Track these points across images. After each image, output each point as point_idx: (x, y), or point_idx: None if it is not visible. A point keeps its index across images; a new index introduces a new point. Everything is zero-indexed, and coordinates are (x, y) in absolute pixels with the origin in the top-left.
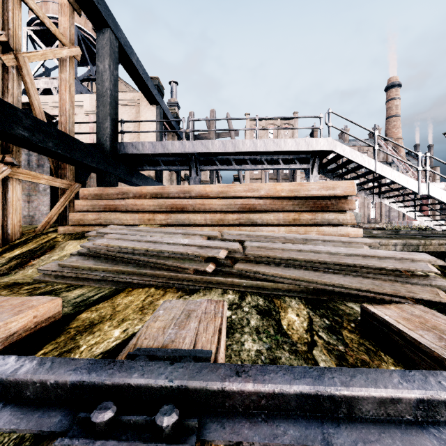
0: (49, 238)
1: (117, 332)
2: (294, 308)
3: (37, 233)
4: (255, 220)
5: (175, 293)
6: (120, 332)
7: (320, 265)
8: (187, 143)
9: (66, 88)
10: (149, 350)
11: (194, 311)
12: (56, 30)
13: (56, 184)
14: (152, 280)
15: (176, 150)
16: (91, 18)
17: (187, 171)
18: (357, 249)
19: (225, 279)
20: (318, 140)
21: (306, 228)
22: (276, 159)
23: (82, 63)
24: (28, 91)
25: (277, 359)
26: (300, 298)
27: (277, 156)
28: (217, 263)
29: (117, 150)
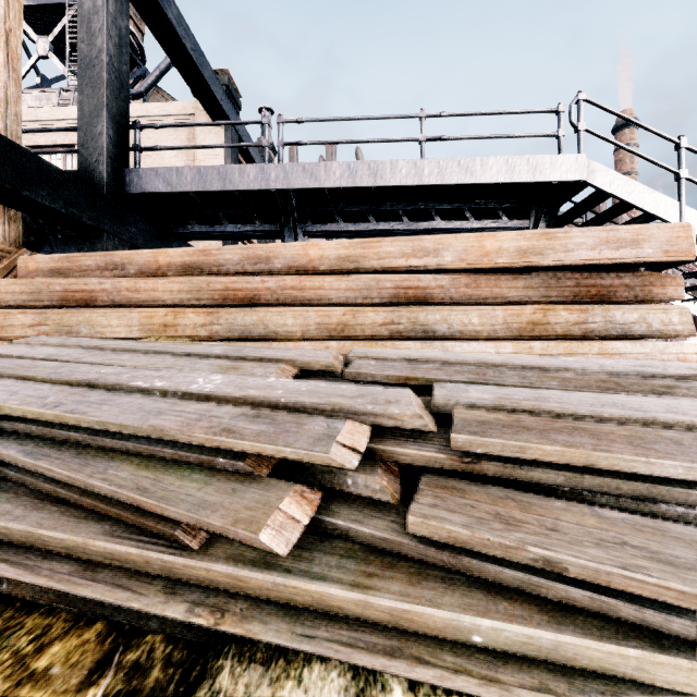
0: None
1: None
2: None
3: None
4: (431, 326)
5: None
6: None
7: None
8: (274, 168)
9: None
10: None
11: None
12: None
13: None
14: (6, 575)
15: (250, 183)
16: None
17: None
18: None
19: (363, 600)
20: (555, 159)
21: (571, 346)
22: (458, 210)
23: None
24: None
25: None
26: None
27: (460, 203)
28: (322, 483)
29: (125, 184)
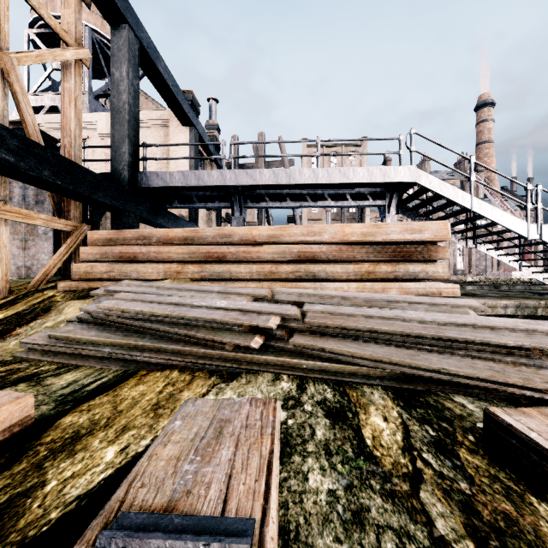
0: (45, 297)
1: (111, 453)
2: (378, 406)
3: (30, 290)
4: (316, 273)
5: (206, 379)
6: (115, 451)
7: (411, 339)
8: (228, 172)
9: (71, 101)
10: (142, 519)
11: (229, 422)
12: (57, 25)
13: (56, 225)
14: (176, 359)
15: (214, 181)
16: (104, 11)
17: (229, 210)
18: (461, 315)
19: (277, 359)
20: (397, 169)
21: (385, 284)
22: (342, 193)
23: (99, 75)
24: (18, 103)
25: (363, 511)
26: (385, 388)
27: (343, 190)
28: (266, 334)
29: (138, 182)
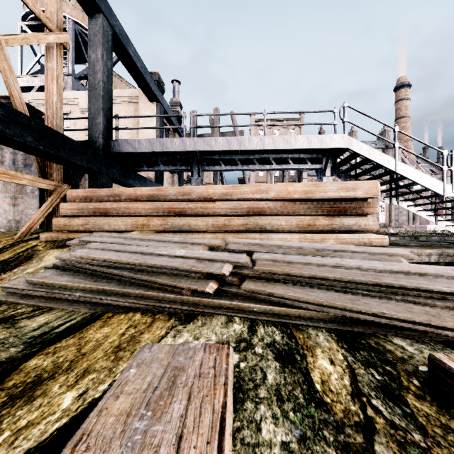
0: (28, 246)
1: (68, 399)
2: (324, 348)
3: (17, 241)
4: (264, 226)
5: (165, 322)
6: (73, 397)
7: (351, 284)
8: (188, 140)
9: (53, 78)
10: None
11: (182, 370)
12: (41, 12)
13: (40, 185)
14: (139, 302)
15: (176, 148)
16: (82, 2)
17: (189, 173)
18: (394, 263)
19: (230, 303)
20: (332, 137)
21: (323, 235)
22: (285, 158)
23: (80, 60)
24: (6, 79)
25: None
26: (328, 330)
27: (286, 155)
28: (219, 280)
29: (111, 148)
